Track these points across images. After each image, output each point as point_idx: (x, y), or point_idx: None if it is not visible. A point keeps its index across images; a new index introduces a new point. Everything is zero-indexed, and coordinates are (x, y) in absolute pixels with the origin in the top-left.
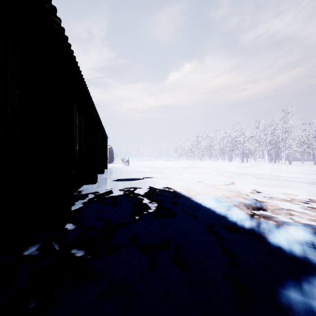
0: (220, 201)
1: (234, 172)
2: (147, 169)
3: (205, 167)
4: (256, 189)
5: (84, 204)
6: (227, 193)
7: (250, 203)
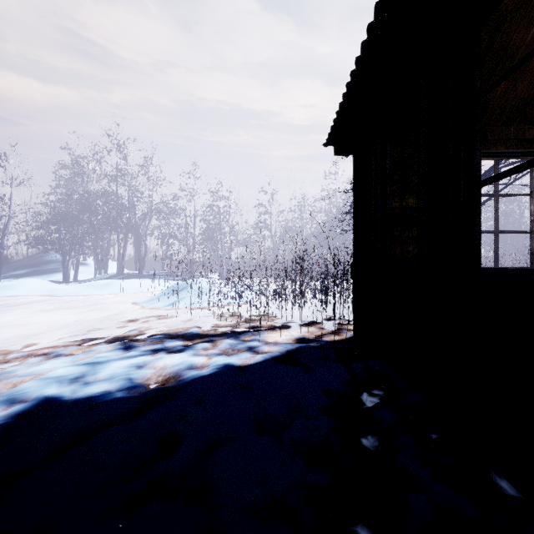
0: None
1: None
2: None
3: None
4: None
5: None
6: None
7: None
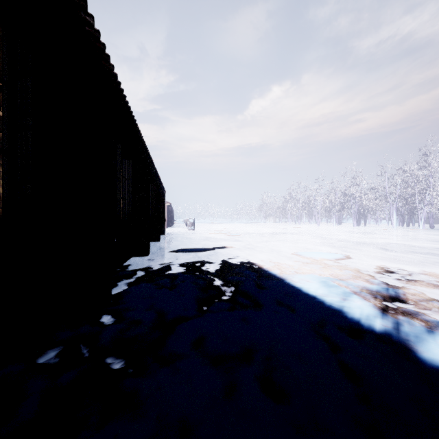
0: (331, 285)
1: (346, 240)
2: (219, 235)
3: (303, 232)
4: (385, 267)
5: (130, 285)
6: (340, 272)
7: (377, 289)
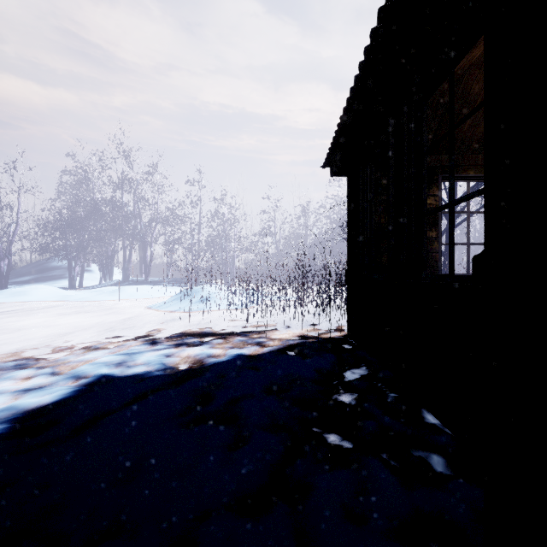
0: None
1: None
2: None
3: None
4: None
5: None
6: None
7: None
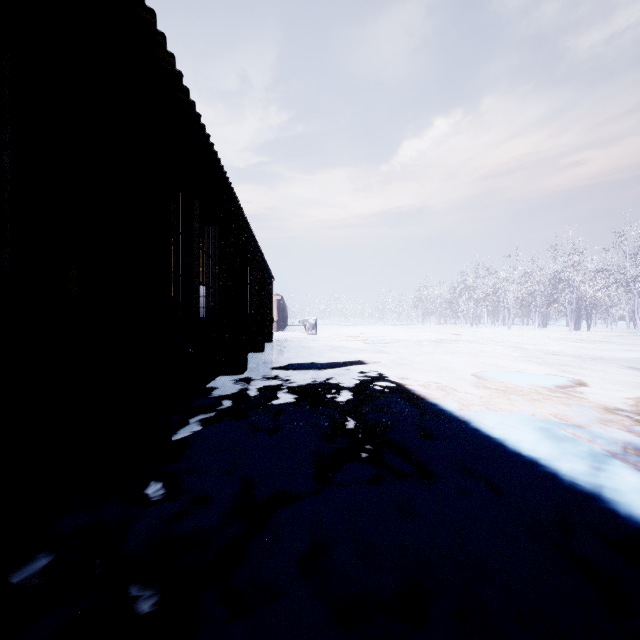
0: (560, 436)
1: (564, 353)
2: (354, 342)
3: (486, 340)
4: None
5: (207, 424)
6: (570, 411)
7: None
